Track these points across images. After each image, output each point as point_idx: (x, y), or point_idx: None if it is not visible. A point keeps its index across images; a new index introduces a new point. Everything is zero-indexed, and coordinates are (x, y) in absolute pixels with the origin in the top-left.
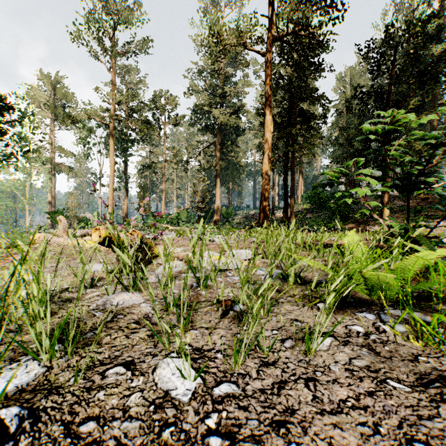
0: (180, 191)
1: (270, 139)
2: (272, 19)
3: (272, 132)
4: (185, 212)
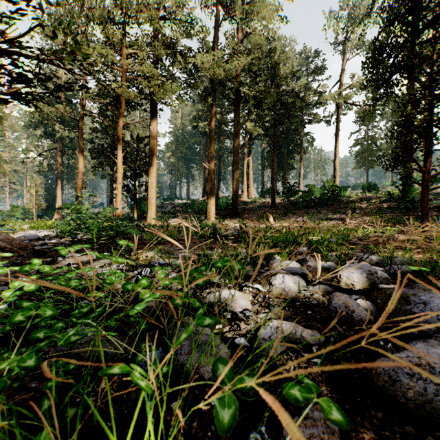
0: (15, 186)
1: (82, 170)
2: (83, 102)
3: (83, 167)
4: (20, 209)
